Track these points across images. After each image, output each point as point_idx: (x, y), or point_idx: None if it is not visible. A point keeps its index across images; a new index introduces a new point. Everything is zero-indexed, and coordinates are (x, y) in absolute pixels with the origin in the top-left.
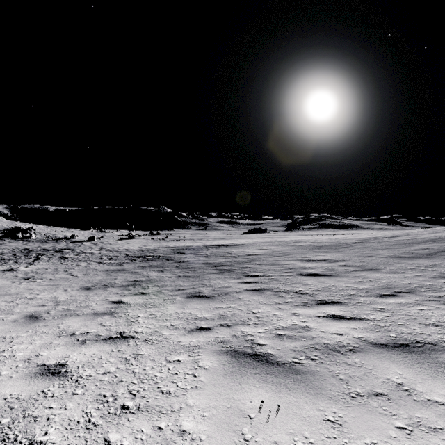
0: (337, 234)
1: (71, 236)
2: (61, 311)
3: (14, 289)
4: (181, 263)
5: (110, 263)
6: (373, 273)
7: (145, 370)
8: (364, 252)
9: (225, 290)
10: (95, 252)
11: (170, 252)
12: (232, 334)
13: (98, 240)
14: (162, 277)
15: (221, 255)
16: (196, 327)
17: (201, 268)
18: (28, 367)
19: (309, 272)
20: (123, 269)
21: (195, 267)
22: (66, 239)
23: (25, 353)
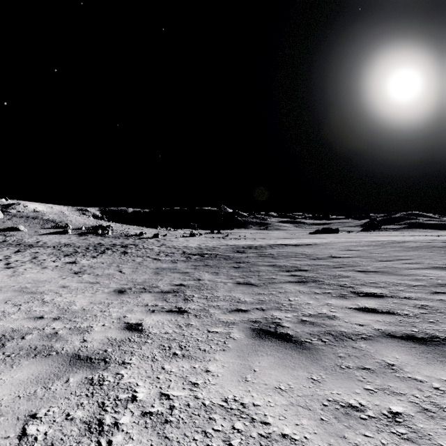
0: (442, 235)
1: (139, 233)
2: (42, 335)
3: (49, 285)
4: (240, 264)
5: (165, 260)
6: None
7: None
8: None
9: (330, 327)
10: (155, 248)
11: (229, 251)
12: None
13: (162, 237)
14: (215, 282)
15: (292, 256)
16: None
17: (269, 273)
18: None
19: None
20: (174, 267)
21: (259, 270)
22: (135, 236)
23: None
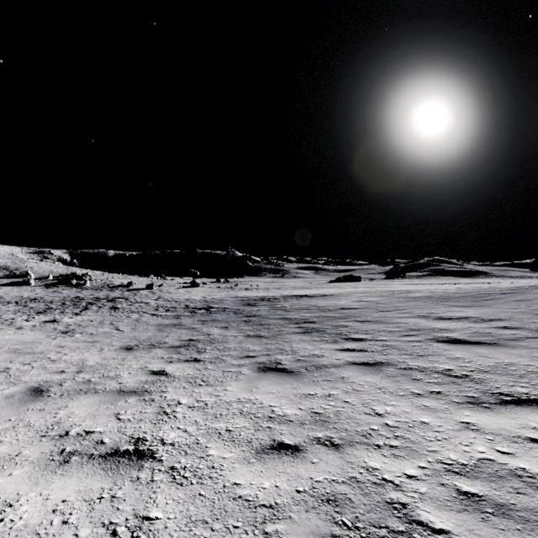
0: (460, 283)
1: (128, 284)
2: (78, 383)
3: (43, 346)
4: (251, 318)
5: (166, 315)
6: None
7: None
8: (530, 306)
9: (316, 362)
10: (151, 301)
11: (239, 304)
12: (349, 475)
13: (157, 289)
14: (225, 336)
15: (304, 308)
16: (271, 442)
17: (279, 325)
18: None
19: (449, 337)
20: (179, 323)
21: (269, 323)
22: (122, 287)
23: None
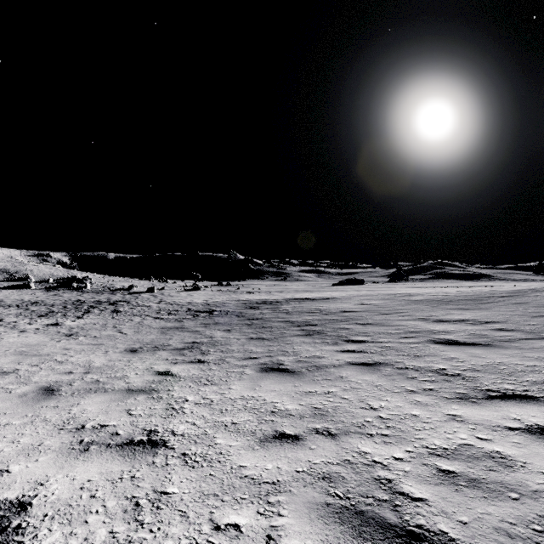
0: (463, 287)
1: (129, 287)
2: (87, 382)
3: (49, 348)
4: (254, 321)
5: (168, 318)
6: None
7: None
8: (527, 309)
9: (317, 363)
10: (153, 305)
11: (241, 307)
12: (343, 458)
13: (158, 292)
14: (228, 339)
15: (306, 311)
16: (273, 432)
17: (281, 328)
18: None
19: (446, 339)
20: (182, 326)
21: (272, 326)
22: (123, 290)
23: None
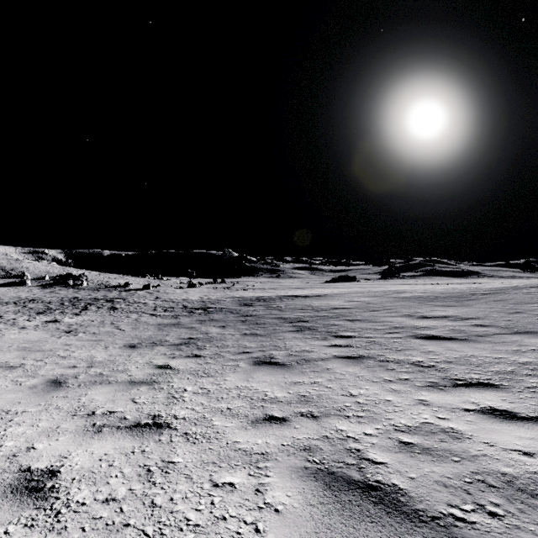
0: (452, 284)
1: (124, 284)
2: (92, 375)
3: (50, 344)
4: (248, 318)
5: (165, 315)
6: (533, 338)
7: (172, 503)
8: (505, 306)
9: (306, 356)
10: (149, 302)
11: (236, 304)
12: (322, 435)
13: (154, 289)
14: (223, 335)
15: (299, 308)
16: (264, 416)
17: (274, 324)
18: (4, 471)
19: (427, 334)
20: (178, 323)
21: (265, 322)
22: (119, 287)
23: (16, 443)
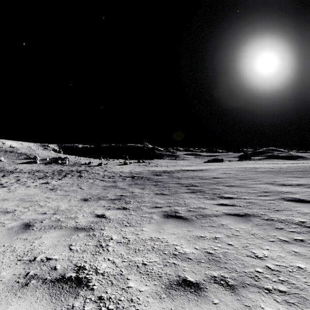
0: (287, 163)
1: (88, 163)
2: (52, 221)
3: (38, 197)
4: (158, 183)
5: (108, 180)
6: None
7: None
8: None
9: (202, 212)
10: (100, 172)
11: (150, 174)
12: None
13: (104, 165)
14: (142, 194)
15: (190, 177)
16: (177, 278)
17: (175, 187)
18: None
19: (293, 198)
20: (115, 185)
21: (169, 186)
22: (85, 164)
23: None
